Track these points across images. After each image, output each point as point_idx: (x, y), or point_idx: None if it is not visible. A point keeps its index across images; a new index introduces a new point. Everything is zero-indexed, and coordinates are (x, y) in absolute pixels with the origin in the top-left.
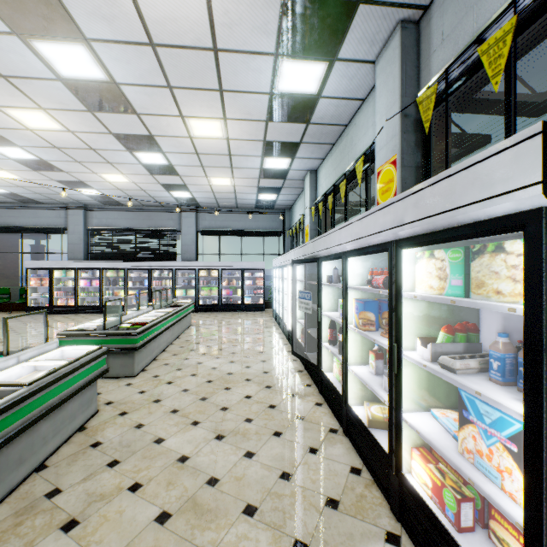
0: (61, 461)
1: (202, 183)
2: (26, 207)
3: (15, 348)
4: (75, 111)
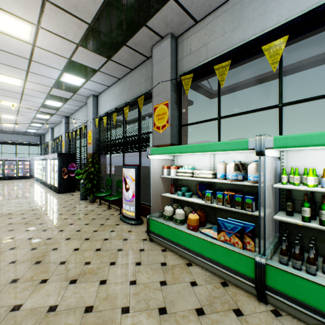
0: None
1: None
2: None
3: None
4: None
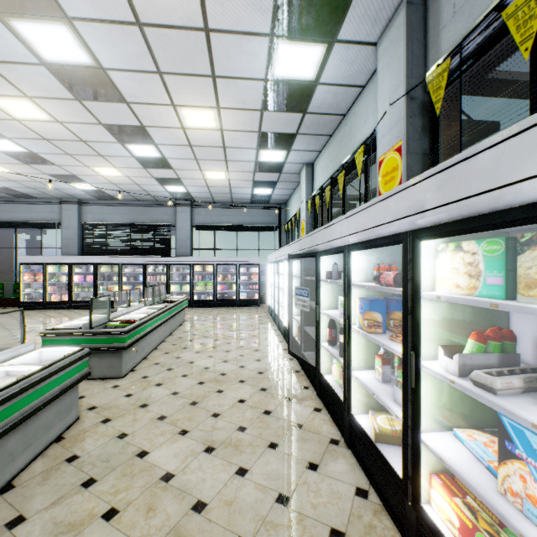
0: (30, 479)
1: (197, 177)
2: (20, 201)
3: (2, 345)
4: (62, 100)
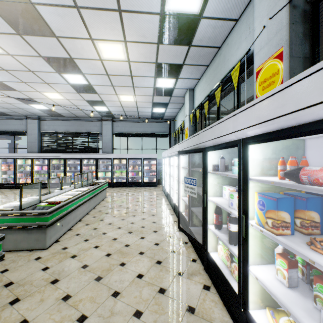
0: None
1: (114, 99)
2: (0, 118)
3: None
4: (7, 34)
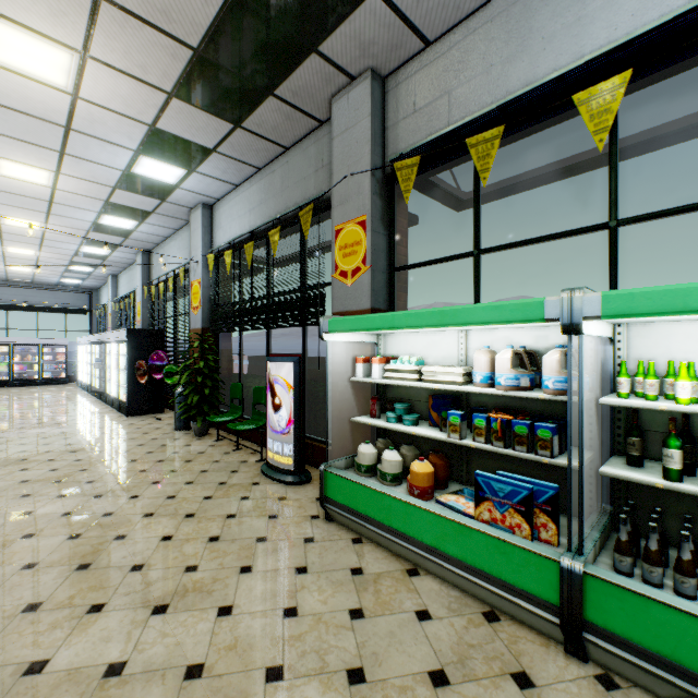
0: None
1: None
2: None
3: None
4: None
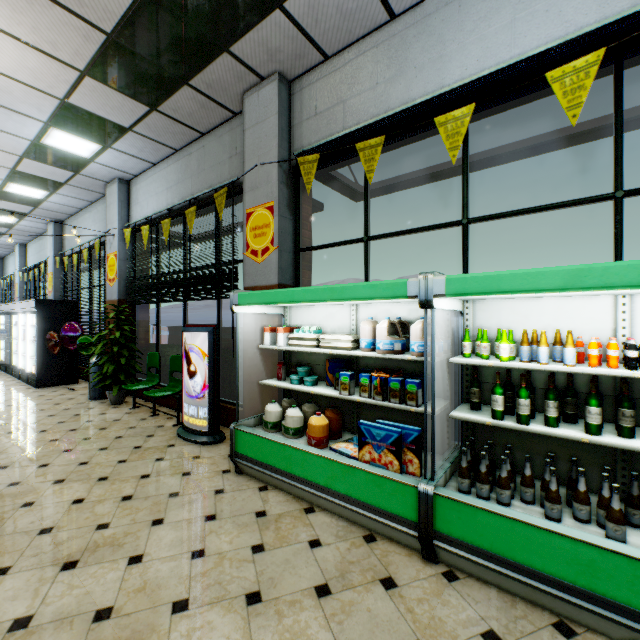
0: None
1: None
2: None
3: None
4: None
